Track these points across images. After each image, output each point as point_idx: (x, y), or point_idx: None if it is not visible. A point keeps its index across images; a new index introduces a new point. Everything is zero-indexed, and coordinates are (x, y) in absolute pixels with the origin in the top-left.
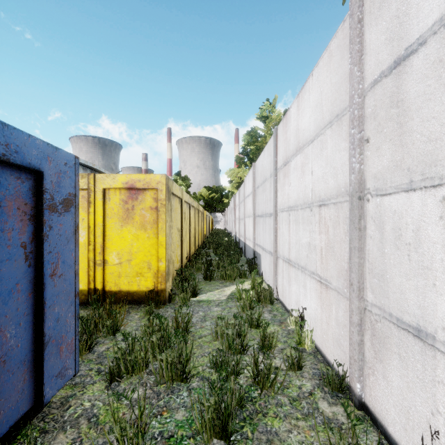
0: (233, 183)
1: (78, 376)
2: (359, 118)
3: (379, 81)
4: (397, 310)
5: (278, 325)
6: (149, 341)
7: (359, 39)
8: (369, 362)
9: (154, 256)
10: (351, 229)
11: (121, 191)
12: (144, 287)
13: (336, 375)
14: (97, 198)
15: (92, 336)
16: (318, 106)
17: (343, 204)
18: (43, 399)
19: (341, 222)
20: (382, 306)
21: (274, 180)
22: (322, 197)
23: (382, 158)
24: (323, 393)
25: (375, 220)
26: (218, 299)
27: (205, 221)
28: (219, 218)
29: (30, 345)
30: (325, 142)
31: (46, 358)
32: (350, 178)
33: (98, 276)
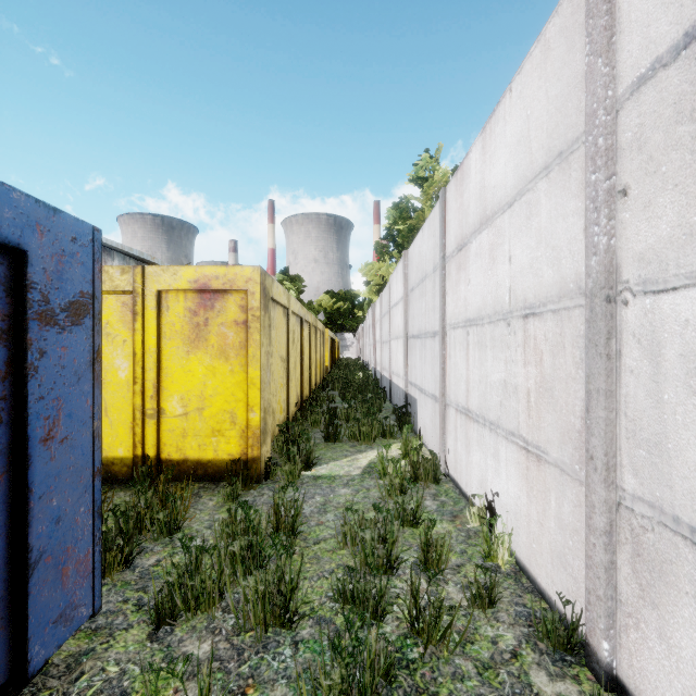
0: (371, 286)
1: (102, 613)
2: (606, 152)
3: (651, 76)
4: (692, 512)
5: (449, 520)
6: (226, 553)
7: (606, 5)
8: (628, 604)
9: (242, 403)
10: (590, 357)
11: (187, 295)
12: (224, 454)
13: (561, 622)
14: (148, 306)
15: (132, 540)
16: (521, 143)
17: (571, 312)
18: (27, 667)
19: (569, 345)
20: (656, 503)
21: (441, 276)
22: (529, 300)
23: (658, 221)
24: (537, 653)
25: (640, 339)
26: (348, 474)
27: (327, 345)
28: (349, 341)
29: (0, 569)
30: (535, 204)
31: (33, 591)
32: (587, 263)
33: (149, 435)
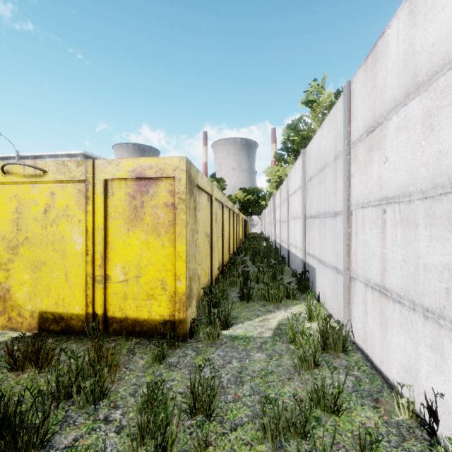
0: (271, 183)
1: None
2: None
3: None
4: None
5: (371, 406)
6: None
7: None
8: None
9: (170, 272)
10: None
11: (127, 182)
12: (156, 314)
13: None
14: (97, 192)
15: (48, 419)
16: None
17: None
18: None
19: None
20: None
21: (346, 161)
22: None
23: None
24: None
25: None
26: (260, 335)
27: (241, 224)
28: (255, 221)
29: None
30: None
31: None
32: None
33: (98, 297)
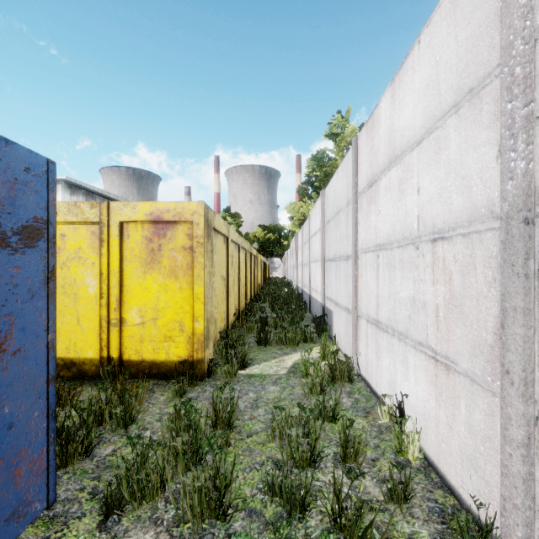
0: (294, 221)
1: (60, 501)
2: (525, 79)
3: None
4: None
5: (363, 416)
6: (169, 448)
7: None
8: None
9: (188, 314)
10: (506, 277)
11: (144, 225)
12: (174, 356)
13: (475, 523)
14: (112, 235)
15: (91, 433)
16: (430, 86)
17: (483, 235)
18: None
19: (480, 265)
20: None
21: (354, 209)
22: (438, 226)
23: None
24: None
25: None
26: (276, 373)
27: (259, 267)
28: (277, 264)
29: None
30: (444, 140)
31: None
32: (503, 188)
33: (113, 340)
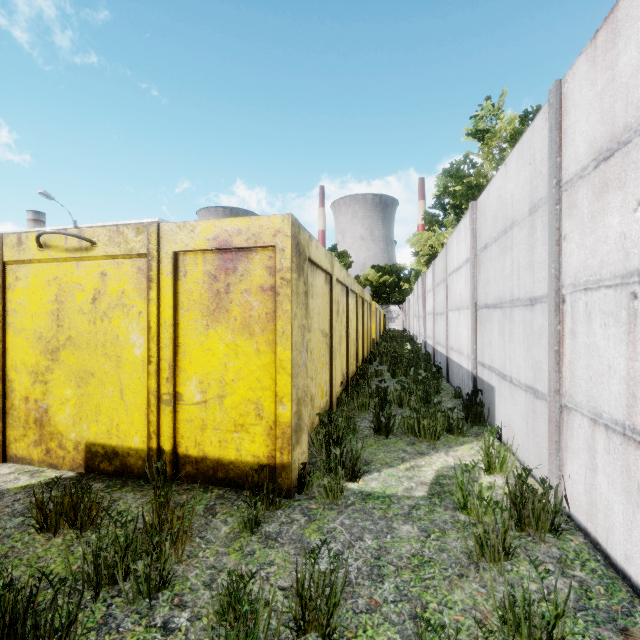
0: (419, 257)
1: None
2: None
3: None
4: None
5: None
6: None
7: None
8: None
9: (269, 392)
10: None
11: (206, 256)
12: (248, 454)
13: None
14: (163, 271)
15: (75, 625)
16: None
17: None
18: None
19: None
20: None
21: (554, 213)
22: None
23: None
24: None
25: None
26: (408, 493)
27: (373, 318)
28: (394, 314)
29: None
30: None
31: None
32: None
33: (164, 425)
